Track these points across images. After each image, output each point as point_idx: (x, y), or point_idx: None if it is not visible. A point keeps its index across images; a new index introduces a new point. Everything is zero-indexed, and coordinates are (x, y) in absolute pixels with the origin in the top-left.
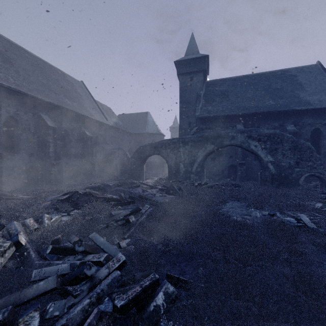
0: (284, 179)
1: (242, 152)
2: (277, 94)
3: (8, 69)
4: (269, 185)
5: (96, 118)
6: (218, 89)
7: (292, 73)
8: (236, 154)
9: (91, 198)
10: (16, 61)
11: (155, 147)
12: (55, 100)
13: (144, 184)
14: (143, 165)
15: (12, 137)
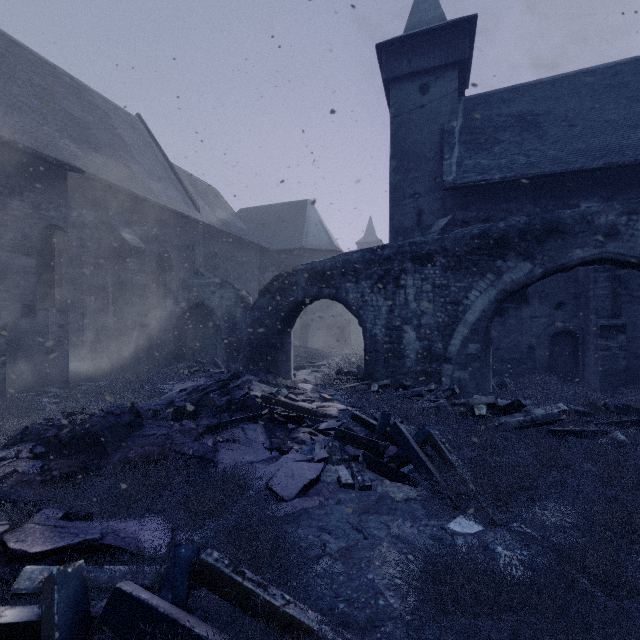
0: None
1: (609, 288)
2: None
3: None
4: None
5: (163, 202)
6: (505, 111)
7: None
8: (577, 297)
9: None
10: None
11: (322, 277)
12: (18, 133)
13: (282, 402)
14: (289, 332)
15: None
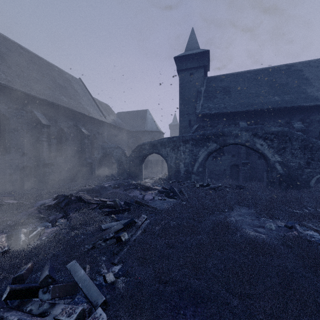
0: (294, 181)
1: (245, 150)
2: (282, 90)
3: (0, 64)
4: (276, 186)
5: (94, 116)
6: (220, 85)
7: (297, 67)
8: (238, 153)
9: (82, 205)
10: (9, 57)
11: (154, 146)
12: (50, 97)
13: (142, 185)
14: (142, 165)
15: (4, 136)
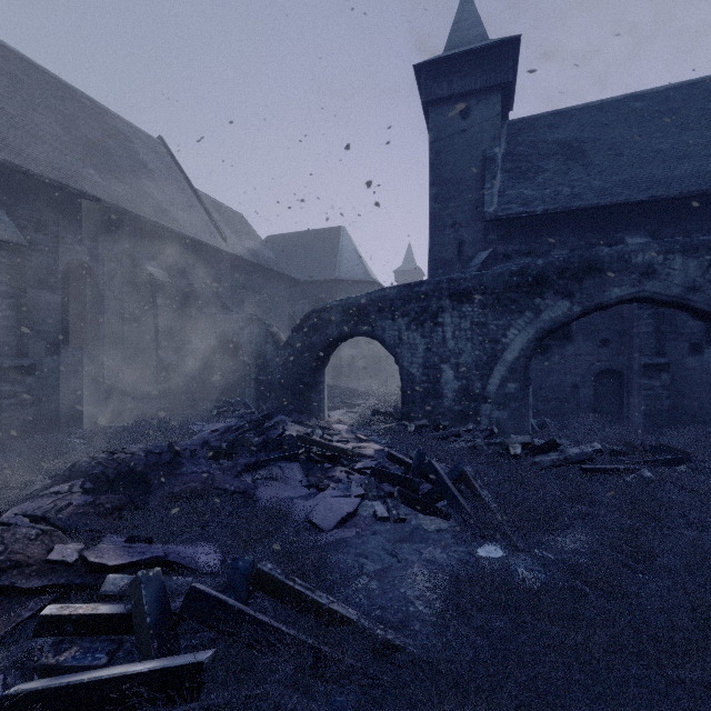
0: None
1: (653, 325)
2: None
3: None
4: None
5: (188, 233)
6: (550, 138)
7: None
8: (622, 334)
9: None
10: None
11: (357, 313)
12: (42, 164)
13: (317, 442)
14: (323, 370)
15: None
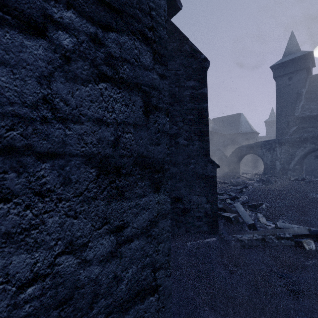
0: None
1: None
2: None
3: None
4: None
5: None
6: None
7: None
8: None
9: None
10: None
11: (250, 148)
12: None
13: (242, 176)
14: (240, 162)
15: None
